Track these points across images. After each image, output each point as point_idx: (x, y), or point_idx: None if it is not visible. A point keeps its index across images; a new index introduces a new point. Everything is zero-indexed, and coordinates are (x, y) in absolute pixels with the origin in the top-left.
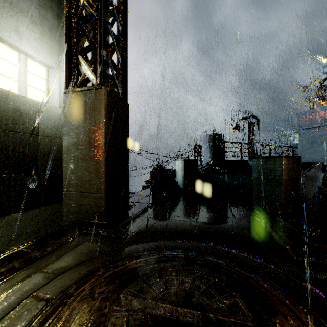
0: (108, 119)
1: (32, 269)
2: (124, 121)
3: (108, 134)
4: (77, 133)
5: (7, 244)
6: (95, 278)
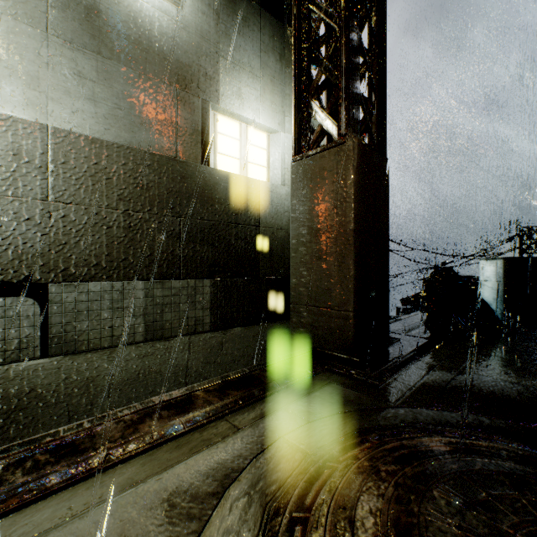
0: (358, 190)
1: (272, 402)
2: (381, 190)
3: (358, 214)
4: (311, 217)
5: (230, 364)
6: (366, 444)
